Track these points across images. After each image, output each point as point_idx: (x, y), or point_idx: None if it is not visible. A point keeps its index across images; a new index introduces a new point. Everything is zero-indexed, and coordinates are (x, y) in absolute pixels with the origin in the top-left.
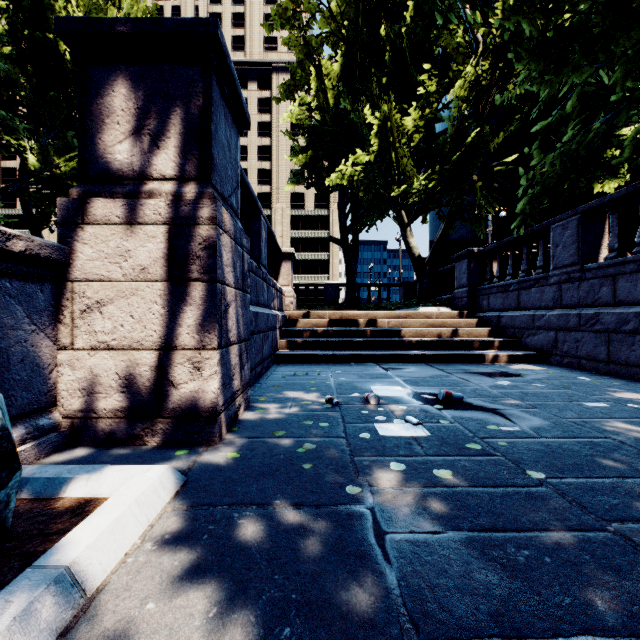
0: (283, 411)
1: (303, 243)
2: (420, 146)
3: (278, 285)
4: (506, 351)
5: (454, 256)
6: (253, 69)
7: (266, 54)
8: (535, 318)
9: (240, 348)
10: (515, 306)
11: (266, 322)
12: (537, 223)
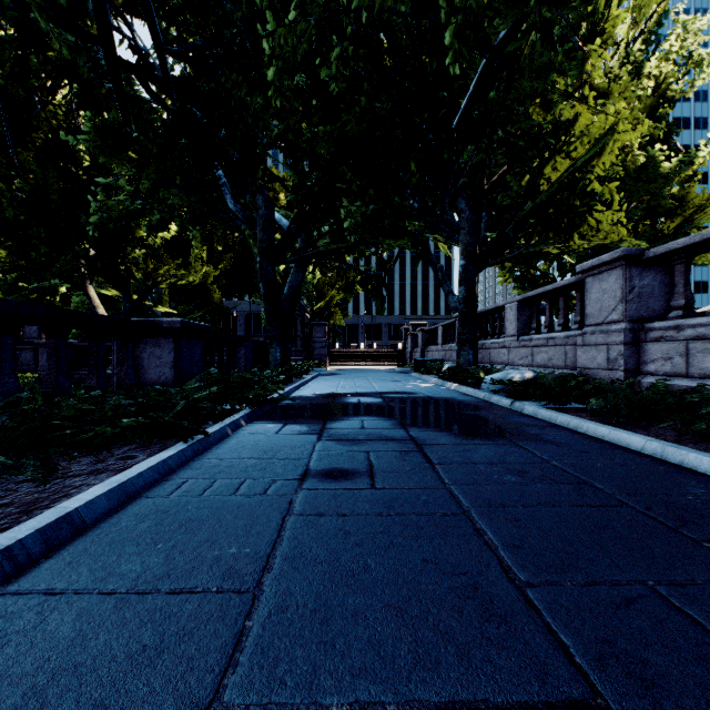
0: None
1: None
2: None
3: None
4: None
5: None
6: None
7: None
8: None
9: None
10: None
11: None
12: None
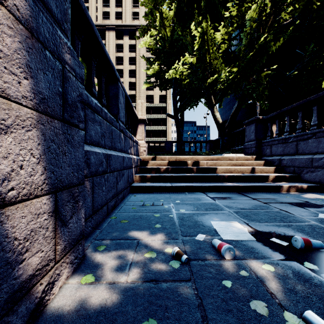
0: (118, 280)
1: (153, 121)
2: (224, 54)
3: (135, 139)
4: (292, 183)
5: (245, 122)
6: (126, 29)
7: (133, 21)
8: (313, 160)
9: (54, 200)
10: (294, 152)
11: (121, 163)
12: (276, 111)
